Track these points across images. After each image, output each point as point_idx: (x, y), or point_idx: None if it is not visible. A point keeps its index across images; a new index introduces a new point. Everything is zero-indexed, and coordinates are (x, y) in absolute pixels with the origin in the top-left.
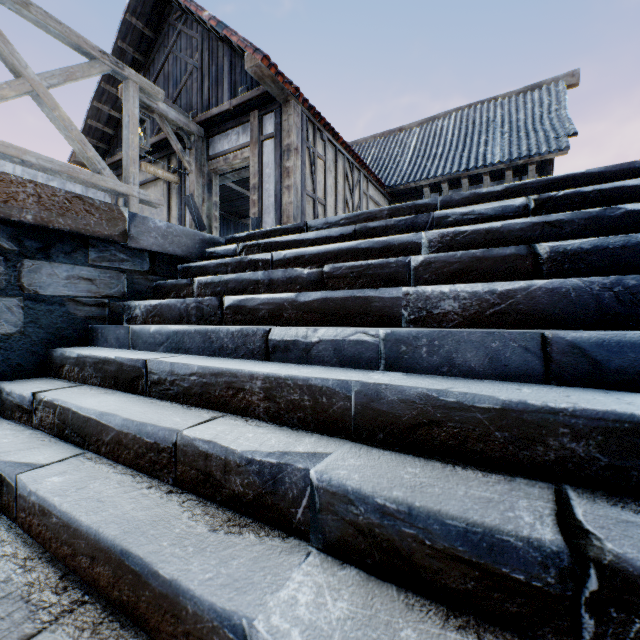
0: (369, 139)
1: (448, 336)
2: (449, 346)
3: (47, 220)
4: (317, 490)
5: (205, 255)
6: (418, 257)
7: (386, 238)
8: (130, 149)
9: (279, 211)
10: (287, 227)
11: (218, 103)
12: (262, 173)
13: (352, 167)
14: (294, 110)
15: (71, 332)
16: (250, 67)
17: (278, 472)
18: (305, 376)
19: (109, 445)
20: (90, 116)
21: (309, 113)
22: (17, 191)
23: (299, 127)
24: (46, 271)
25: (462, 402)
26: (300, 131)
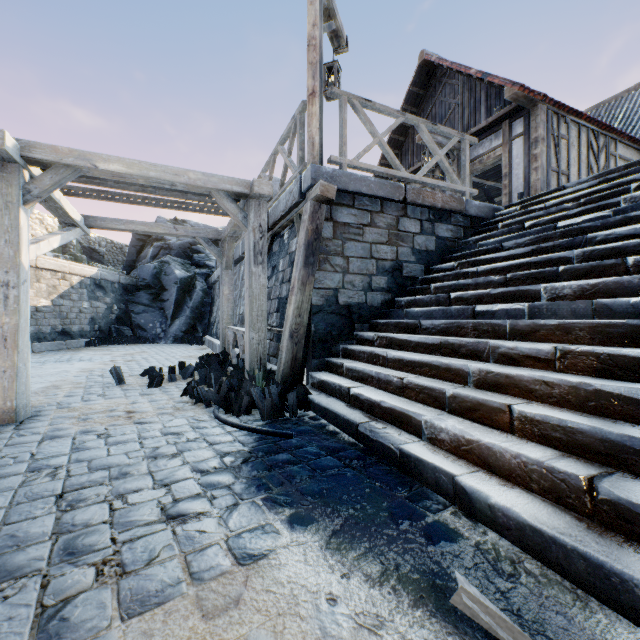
0: (619, 95)
1: (639, 204)
2: (639, 207)
3: (443, 206)
4: (586, 239)
5: (494, 217)
6: (635, 184)
7: (618, 181)
8: (465, 171)
9: (527, 188)
10: (549, 191)
11: (475, 124)
12: (511, 164)
13: (596, 135)
14: (540, 111)
15: (446, 252)
16: (508, 96)
17: (573, 240)
18: (578, 225)
19: (499, 262)
20: (382, 158)
21: (553, 108)
22: (437, 197)
23: (544, 122)
24: (440, 227)
25: (636, 214)
26: (545, 124)
